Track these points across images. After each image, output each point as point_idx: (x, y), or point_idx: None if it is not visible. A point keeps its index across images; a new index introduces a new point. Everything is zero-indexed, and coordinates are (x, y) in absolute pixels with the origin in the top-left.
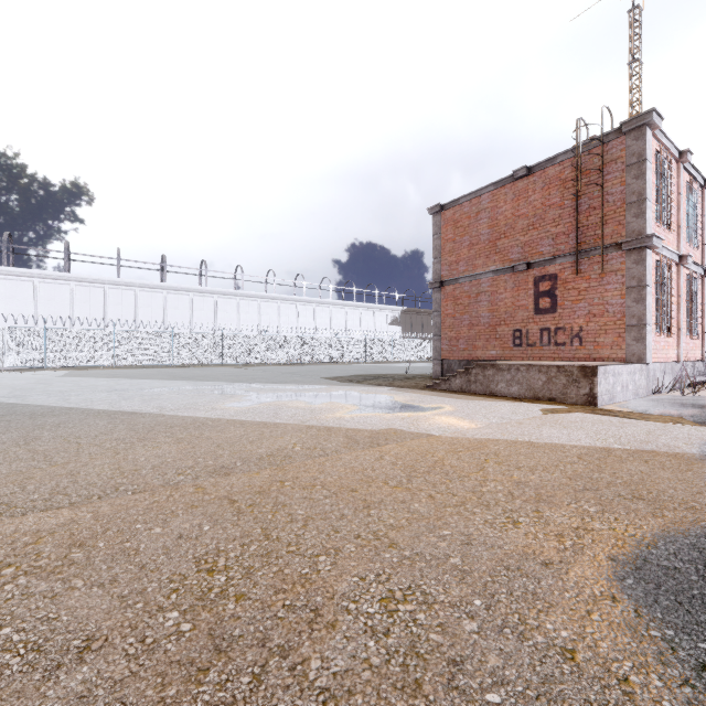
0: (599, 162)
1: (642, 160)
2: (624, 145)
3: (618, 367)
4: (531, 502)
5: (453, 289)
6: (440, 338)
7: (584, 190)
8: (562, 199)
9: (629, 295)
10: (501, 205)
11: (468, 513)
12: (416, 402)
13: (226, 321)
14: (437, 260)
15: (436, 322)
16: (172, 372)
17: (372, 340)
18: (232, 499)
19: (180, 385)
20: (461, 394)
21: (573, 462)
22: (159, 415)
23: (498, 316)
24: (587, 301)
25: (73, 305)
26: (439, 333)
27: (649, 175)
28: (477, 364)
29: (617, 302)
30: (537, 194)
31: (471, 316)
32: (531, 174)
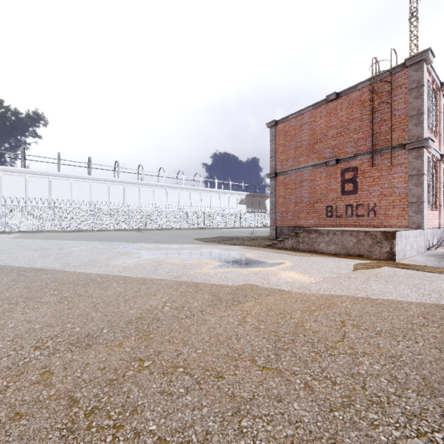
0: (388, 88)
1: (420, 85)
2: (407, 75)
3: (408, 232)
4: (426, 395)
5: (284, 178)
6: (275, 211)
7: (377, 108)
8: (361, 114)
9: (410, 180)
10: (317, 120)
11: (365, 423)
12: (262, 258)
13: (132, 201)
14: (273, 159)
15: (272, 201)
16: (92, 235)
17: (227, 213)
18: (73, 396)
19: (92, 245)
20: (293, 251)
21: (424, 324)
22: (60, 271)
23: (315, 196)
24: (379, 185)
25: (27, 189)
26: (274, 208)
27: (425, 96)
28: (304, 230)
29: (401, 186)
30: (343, 112)
31: (296, 196)
32: (339, 98)
